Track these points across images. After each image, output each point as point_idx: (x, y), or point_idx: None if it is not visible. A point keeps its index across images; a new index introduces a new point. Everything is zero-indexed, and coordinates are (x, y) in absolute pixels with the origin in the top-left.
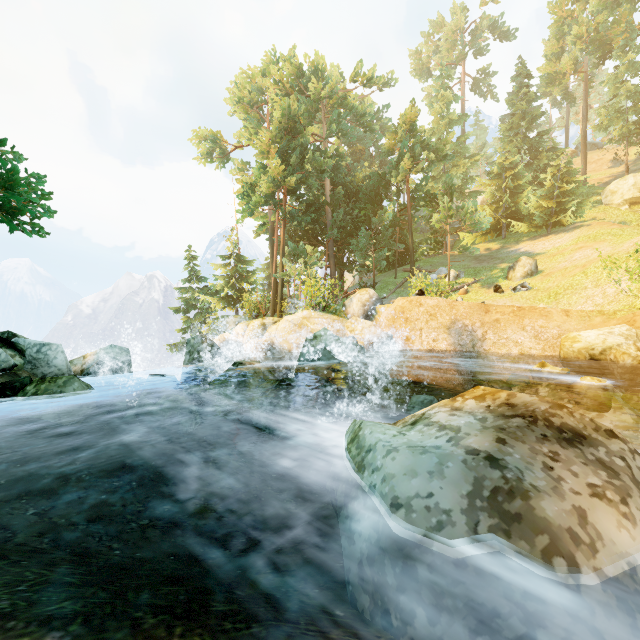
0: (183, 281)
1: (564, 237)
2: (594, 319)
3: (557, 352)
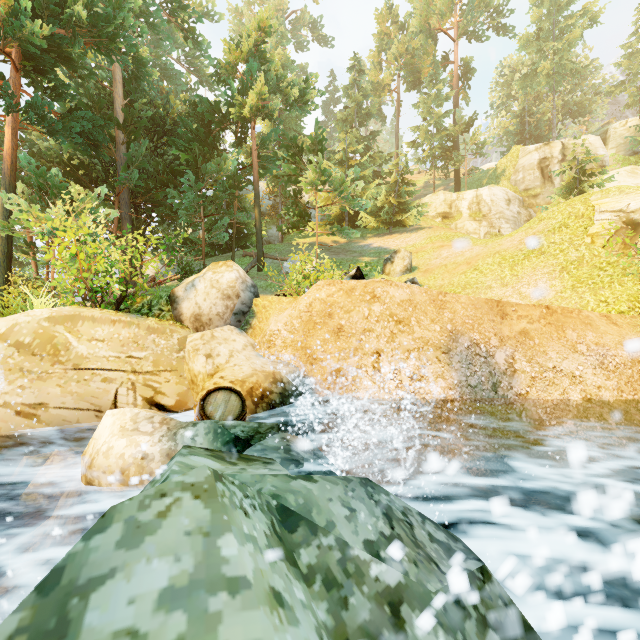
0: None
1: (412, 236)
2: None
3: (639, 392)
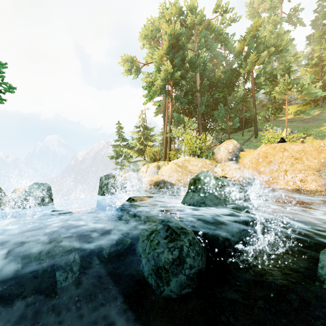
0: (115, 141)
1: None
2: None
3: None
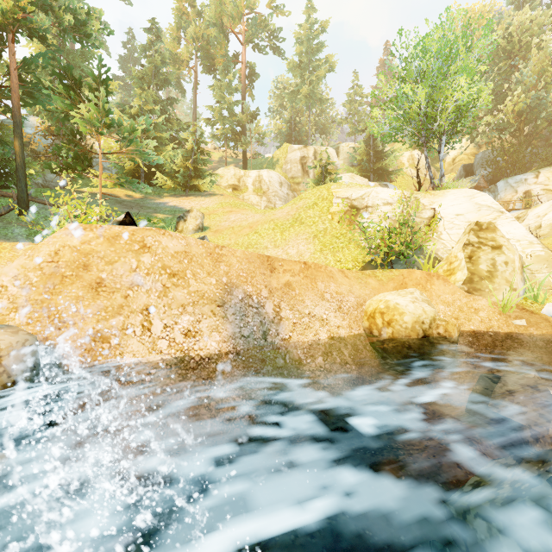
0: None
1: (206, 200)
2: (369, 281)
3: (362, 328)
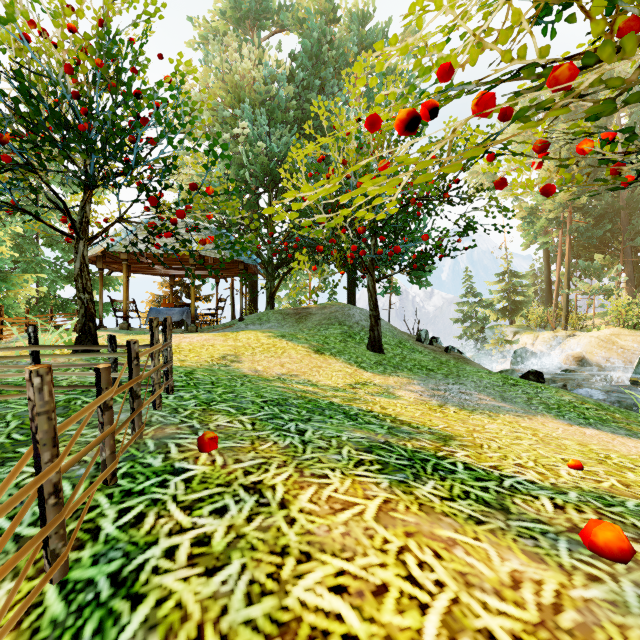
0: (460, 297)
1: None
2: None
3: None
